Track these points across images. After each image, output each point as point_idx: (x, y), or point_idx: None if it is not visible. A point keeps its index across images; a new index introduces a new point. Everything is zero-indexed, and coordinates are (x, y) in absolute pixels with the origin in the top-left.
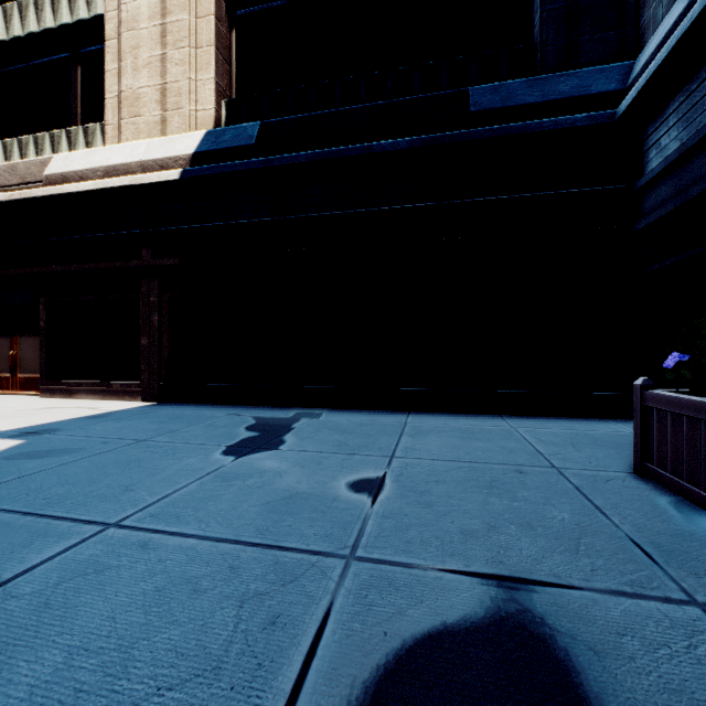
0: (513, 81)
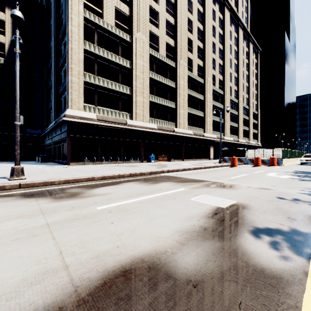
0: (32, 129)
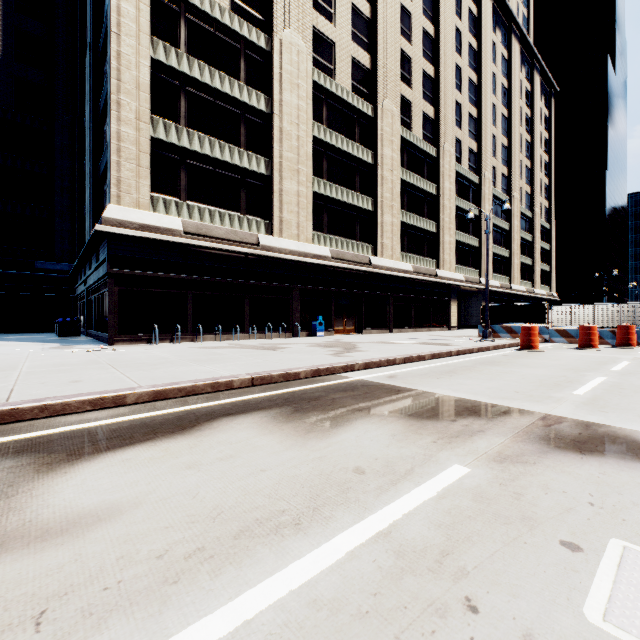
0: (47, 262)
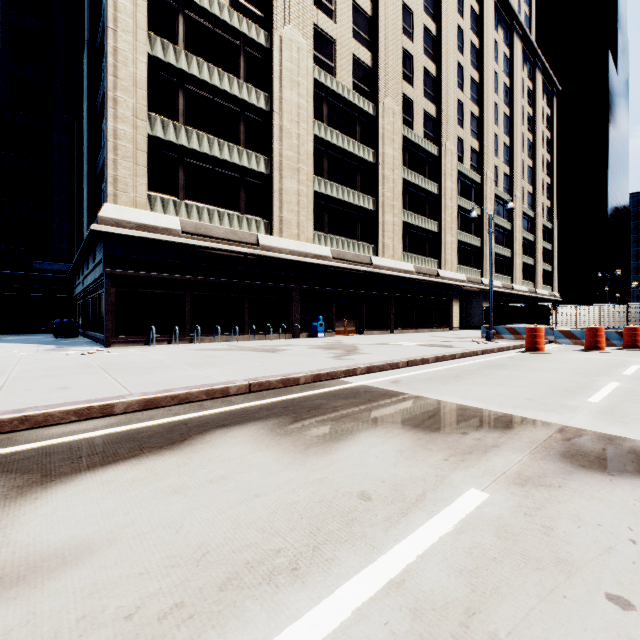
0: (45, 262)
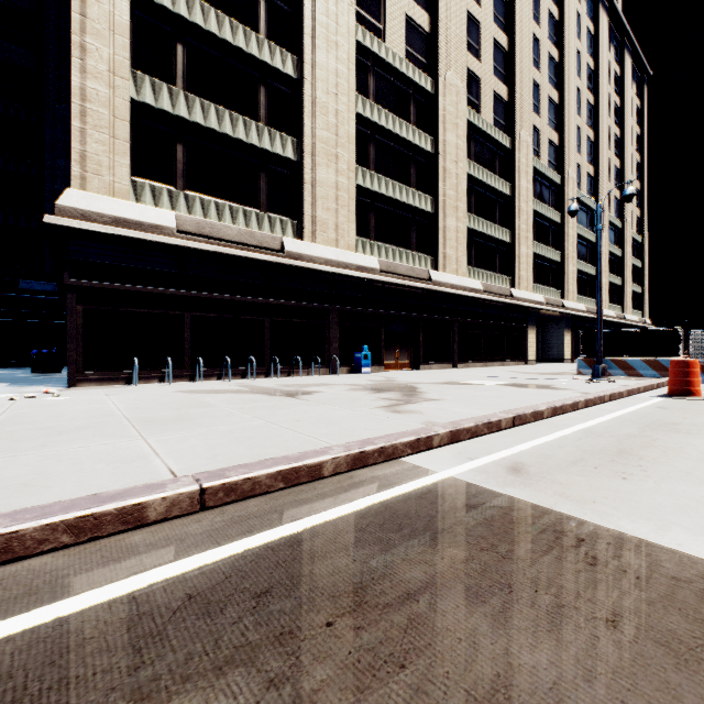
0: (35, 281)
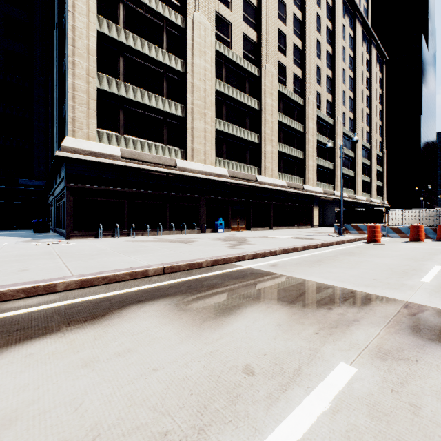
0: (28, 179)
